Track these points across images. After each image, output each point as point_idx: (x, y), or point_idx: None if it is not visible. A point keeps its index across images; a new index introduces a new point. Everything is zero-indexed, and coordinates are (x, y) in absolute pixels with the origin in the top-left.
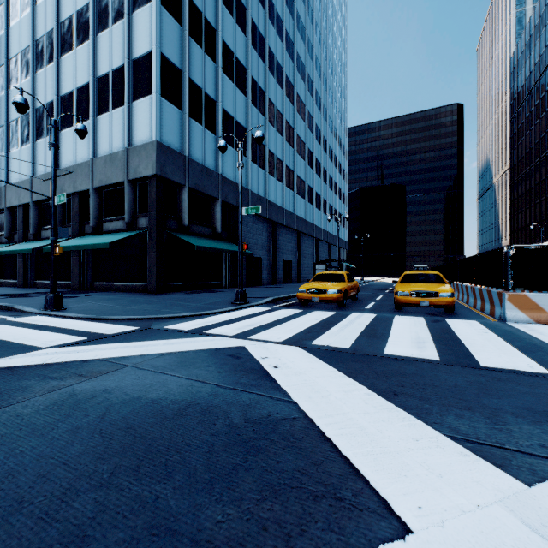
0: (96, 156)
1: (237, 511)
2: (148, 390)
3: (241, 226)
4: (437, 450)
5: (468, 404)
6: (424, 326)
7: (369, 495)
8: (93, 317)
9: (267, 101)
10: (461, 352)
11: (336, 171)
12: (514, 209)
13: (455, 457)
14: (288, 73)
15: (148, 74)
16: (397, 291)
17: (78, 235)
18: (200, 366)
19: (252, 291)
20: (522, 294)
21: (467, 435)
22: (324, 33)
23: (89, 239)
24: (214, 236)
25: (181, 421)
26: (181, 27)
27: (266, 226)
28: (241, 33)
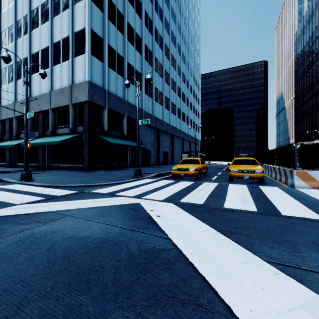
0: (52, 89)
1: (132, 314)
2: (79, 231)
3: (138, 131)
4: (259, 270)
5: (276, 239)
6: (246, 190)
7: (218, 302)
8: (49, 185)
9: (154, 58)
10: (270, 206)
11: (194, 99)
12: (297, 122)
13: (271, 275)
14: (166, 42)
15: (83, 41)
16: (230, 169)
17: (42, 136)
18: (112, 216)
19: (145, 169)
20: (304, 171)
21: (278, 260)
22: (187, 19)
23: (48, 138)
24: (122, 137)
25: (99, 252)
26: (103, 14)
27: (153, 131)
28: (139, 18)
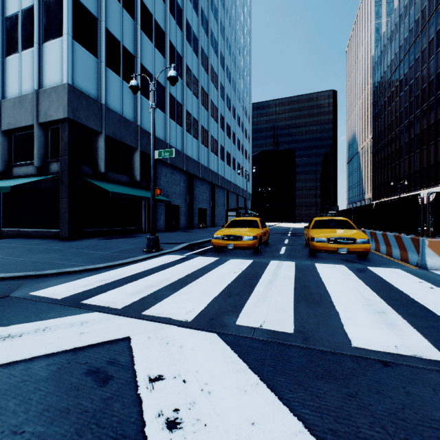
0: (4, 98)
1: None
2: None
3: (153, 170)
4: None
5: None
6: (357, 279)
7: None
8: None
9: (185, 66)
10: None
11: (242, 135)
12: (375, 170)
13: None
14: (203, 45)
15: (59, 15)
16: (314, 237)
17: None
18: None
19: (169, 236)
20: None
21: None
22: (234, 20)
23: None
24: (133, 184)
25: None
26: None
27: (184, 177)
28: None
